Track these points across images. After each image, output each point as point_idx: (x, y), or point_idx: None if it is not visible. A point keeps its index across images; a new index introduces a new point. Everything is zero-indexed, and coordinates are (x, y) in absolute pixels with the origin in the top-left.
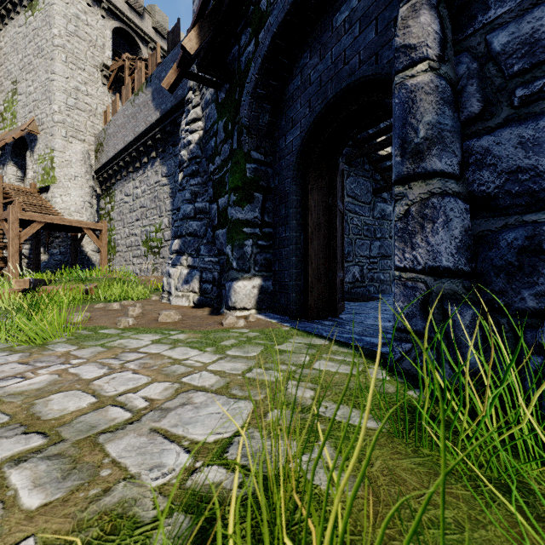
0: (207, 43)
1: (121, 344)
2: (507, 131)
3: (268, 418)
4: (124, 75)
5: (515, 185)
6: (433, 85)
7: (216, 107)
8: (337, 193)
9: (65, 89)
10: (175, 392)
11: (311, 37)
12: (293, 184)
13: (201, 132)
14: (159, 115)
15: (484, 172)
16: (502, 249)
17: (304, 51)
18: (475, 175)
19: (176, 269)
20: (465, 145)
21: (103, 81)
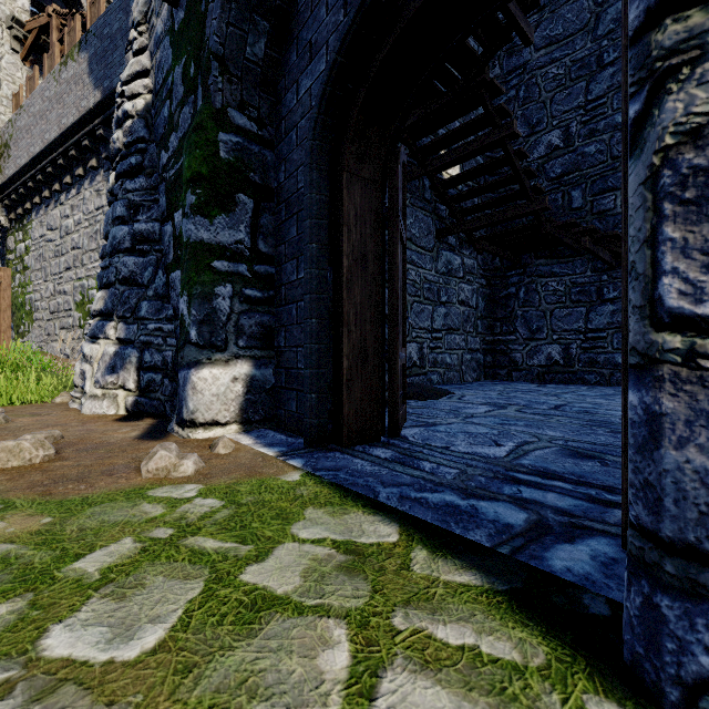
0: None
1: None
2: None
3: None
4: (50, 39)
5: None
6: None
7: (171, 42)
8: (398, 196)
9: None
10: None
11: None
12: (311, 168)
13: (148, 96)
14: (100, 97)
15: None
16: None
17: None
18: None
19: (97, 345)
20: None
21: (13, 45)
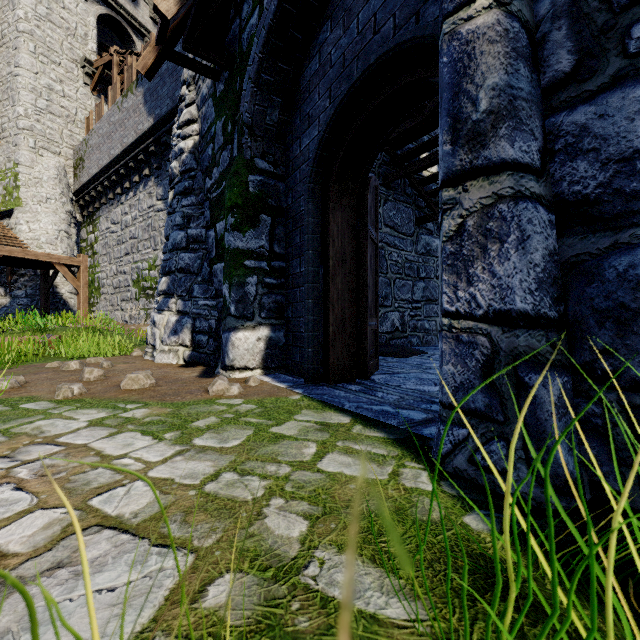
0: (194, 8)
1: (37, 428)
2: (616, 95)
3: (205, 601)
4: (112, 73)
5: (631, 179)
6: (501, 28)
7: (214, 104)
8: (368, 215)
9: (34, 88)
10: (60, 534)
11: (332, 3)
12: (309, 201)
13: (196, 137)
14: (153, 122)
15: (580, 163)
16: (609, 283)
17: (323, 23)
18: (565, 169)
19: (163, 315)
20: (548, 123)
21: (85, 80)
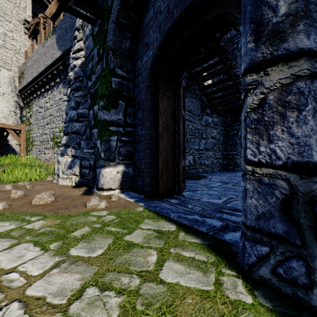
0: None
1: None
2: None
3: None
4: (40, 28)
5: None
6: None
7: (92, 39)
8: (181, 101)
9: None
10: None
11: None
12: (147, 92)
13: (83, 58)
14: (61, 53)
15: None
16: None
17: None
18: None
19: (64, 158)
20: None
21: (25, 31)
